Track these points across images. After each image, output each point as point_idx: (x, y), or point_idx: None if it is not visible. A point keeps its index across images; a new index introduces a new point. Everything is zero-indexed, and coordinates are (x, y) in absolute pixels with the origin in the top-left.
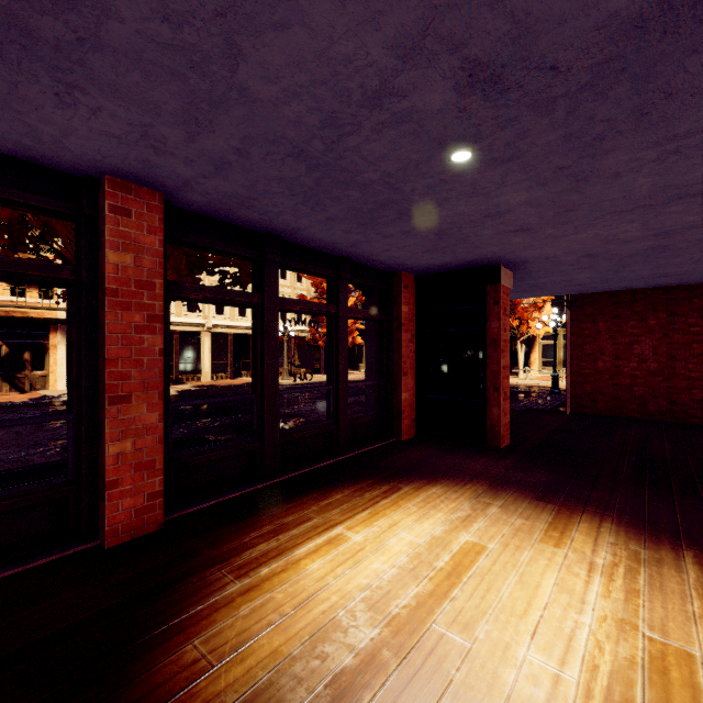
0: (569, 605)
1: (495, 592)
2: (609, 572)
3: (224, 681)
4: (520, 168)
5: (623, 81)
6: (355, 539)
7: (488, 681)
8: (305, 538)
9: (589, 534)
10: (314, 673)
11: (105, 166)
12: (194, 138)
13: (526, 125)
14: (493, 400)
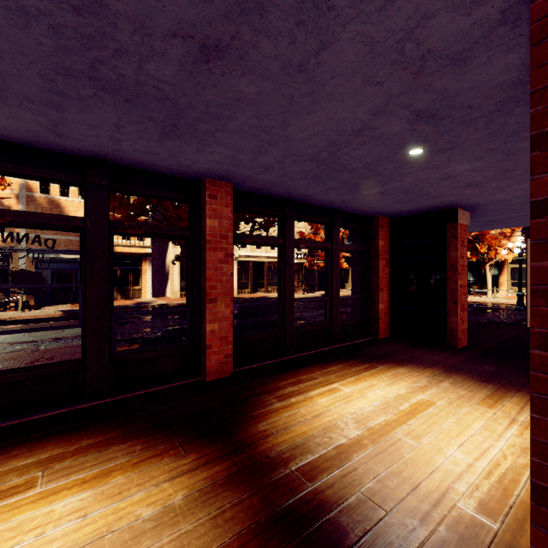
0: (489, 437)
1: (438, 425)
2: (526, 425)
3: (281, 439)
4: (459, 152)
5: (521, 106)
6: (346, 391)
7: (426, 460)
8: (315, 387)
9: (518, 404)
10: (326, 443)
11: (207, 174)
12: (257, 158)
13: (458, 132)
14: (452, 311)
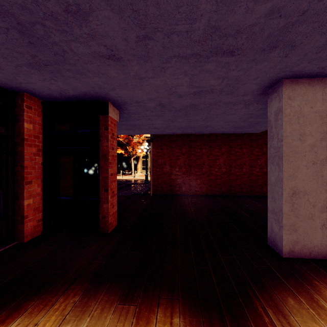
0: None
1: None
2: None
3: None
4: None
5: None
6: None
7: None
8: None
9: None
10: None
11: None
12: None
13: None
14: (104, 198)
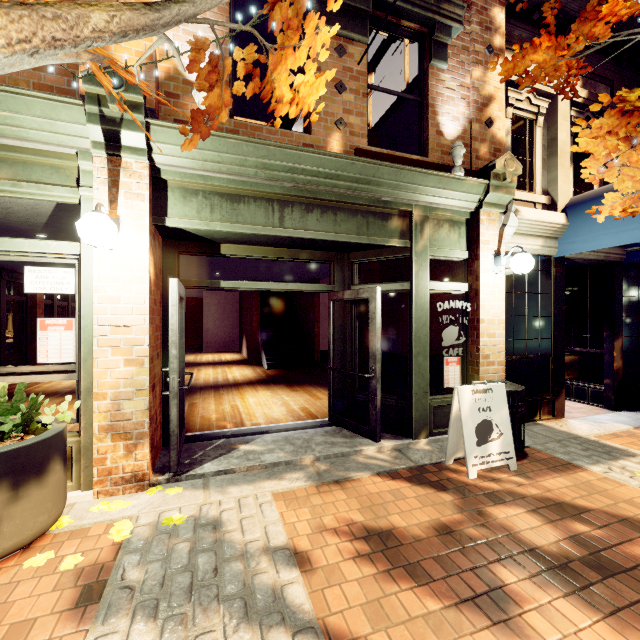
0: None
1: None
2: None
3: None
4: None
5: None
6: None
7: None
8: None
9: None
10: None
11: None
12: None
13: None
14: None
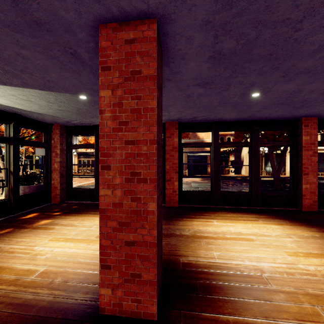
0: None
1: None
2: None
3: None
4: None
5: None
6: None
7: None
8: None
9: None
10: None
11: (304, 116)
12: None
13: None
14: None
